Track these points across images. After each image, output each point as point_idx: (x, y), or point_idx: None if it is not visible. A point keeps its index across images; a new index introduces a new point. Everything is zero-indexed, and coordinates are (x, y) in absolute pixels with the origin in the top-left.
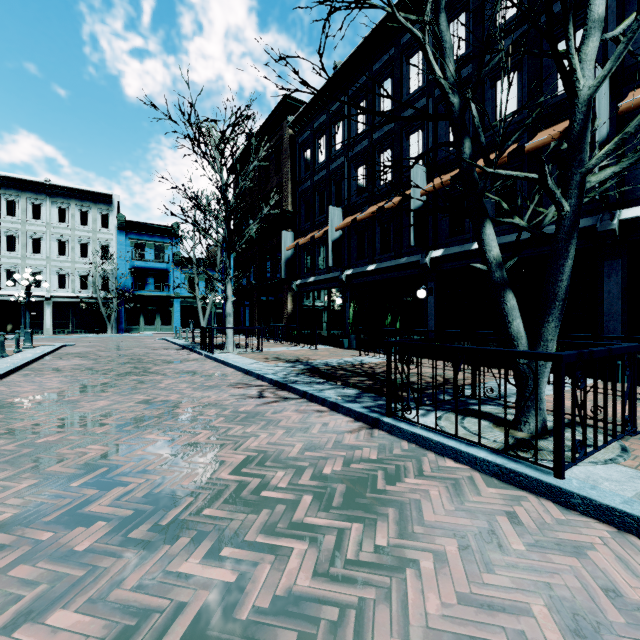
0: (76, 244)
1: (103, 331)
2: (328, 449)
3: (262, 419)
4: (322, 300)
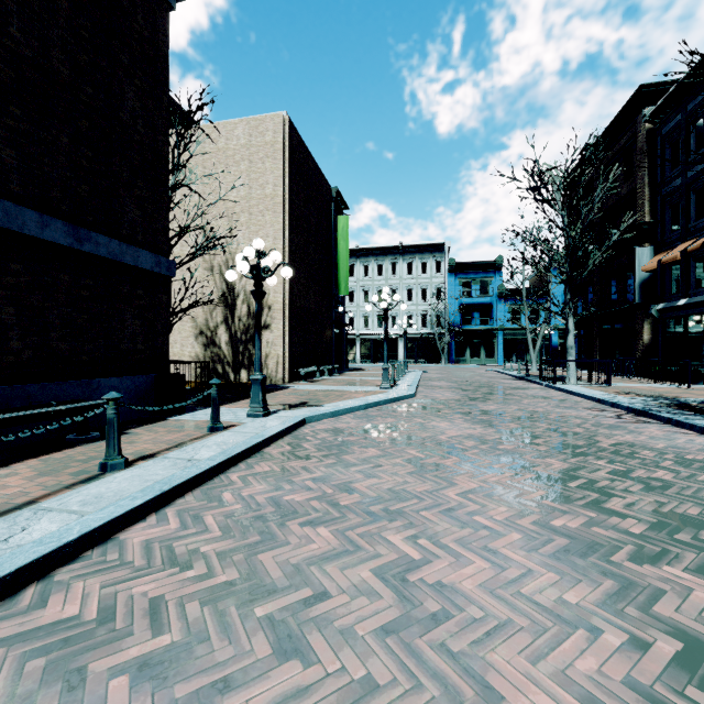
0: (418, 290)
1: (437, 362)
2: (691, 450)
3: (624, 429)
4: (700, 327)
